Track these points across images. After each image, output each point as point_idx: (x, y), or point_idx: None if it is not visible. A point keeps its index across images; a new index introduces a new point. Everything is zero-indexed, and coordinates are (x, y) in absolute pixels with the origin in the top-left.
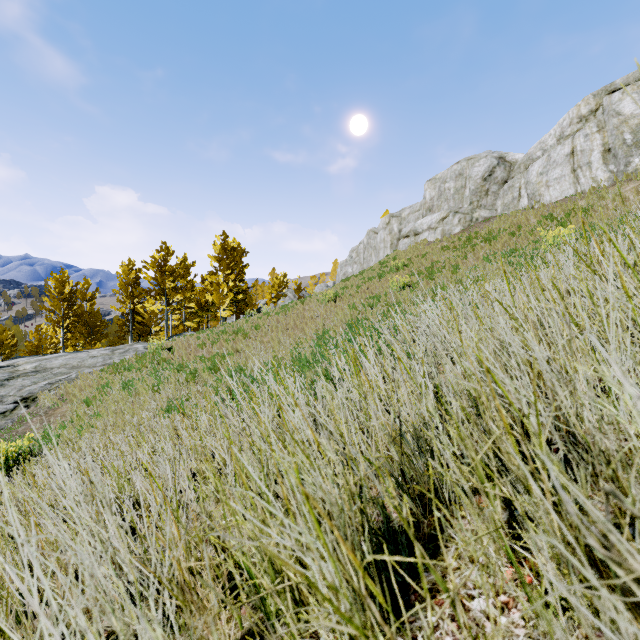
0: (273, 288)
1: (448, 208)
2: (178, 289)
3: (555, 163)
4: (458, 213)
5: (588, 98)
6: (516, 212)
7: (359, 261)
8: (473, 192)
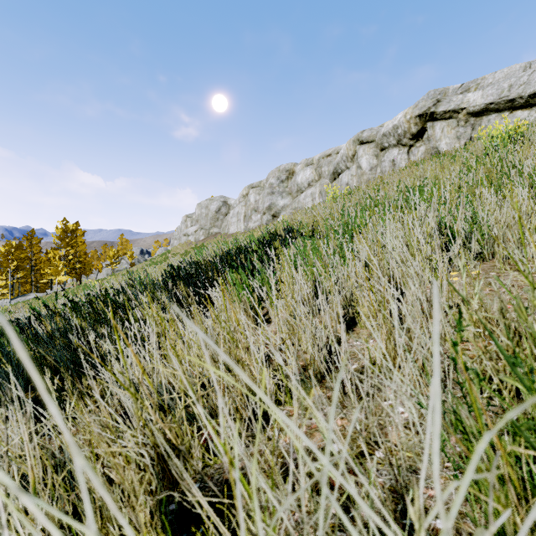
0: (109, 258)
1: (203, 223)
2: (20, 270)
3: (234, 214)
4: (203, 229)
5: (246, 187)
6: (222, 234)
7: (179, 238)
8: (211, 218)
